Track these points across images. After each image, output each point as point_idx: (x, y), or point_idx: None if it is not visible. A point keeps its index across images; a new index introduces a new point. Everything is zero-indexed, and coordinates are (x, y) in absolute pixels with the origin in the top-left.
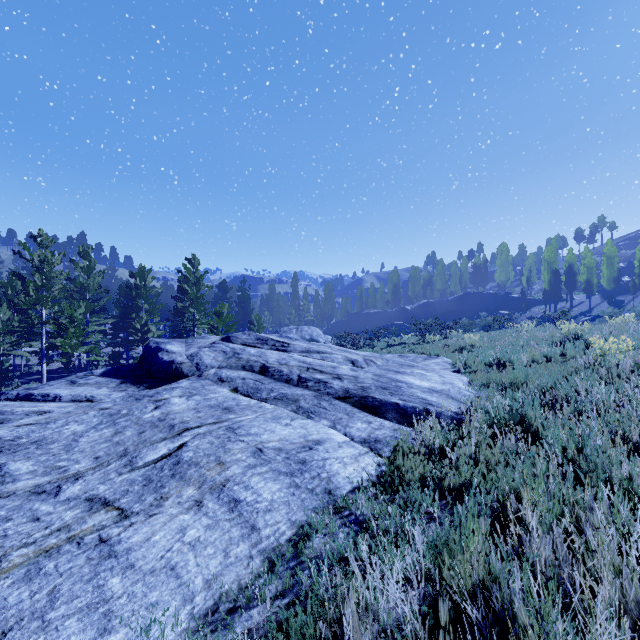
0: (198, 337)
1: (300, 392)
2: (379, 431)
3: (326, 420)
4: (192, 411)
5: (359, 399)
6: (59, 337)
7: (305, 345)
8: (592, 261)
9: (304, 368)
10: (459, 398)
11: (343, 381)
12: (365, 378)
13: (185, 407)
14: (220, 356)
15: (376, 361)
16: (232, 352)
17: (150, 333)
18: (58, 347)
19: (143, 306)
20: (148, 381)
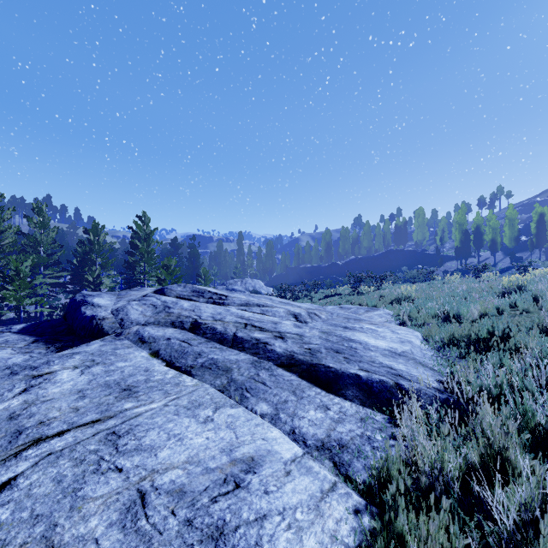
0: (133, 289)
1: (234, 357)
2: (342, 426)
3: (265, 403)
4: (73, 396)
5: (308, 368)
6: (4, 289)
7: (244, 297)
8: (496, 223)
9: (241, 324)
10: (428, 363)
11: (286, 341)
12: (312, 336)
13: (68, 388)
14: (149, 310)
15: (320, 314)
16: (163, 306)
17: (103, 285)
18: (2, 299)
19: (96, 260)
20: (65, 339)
